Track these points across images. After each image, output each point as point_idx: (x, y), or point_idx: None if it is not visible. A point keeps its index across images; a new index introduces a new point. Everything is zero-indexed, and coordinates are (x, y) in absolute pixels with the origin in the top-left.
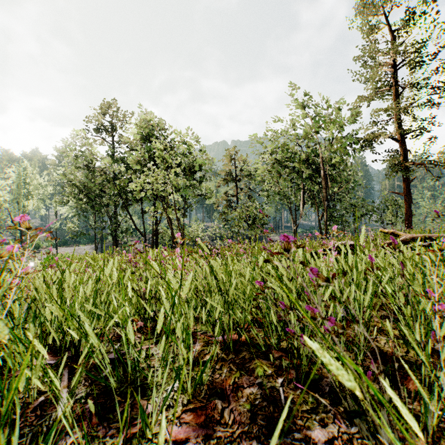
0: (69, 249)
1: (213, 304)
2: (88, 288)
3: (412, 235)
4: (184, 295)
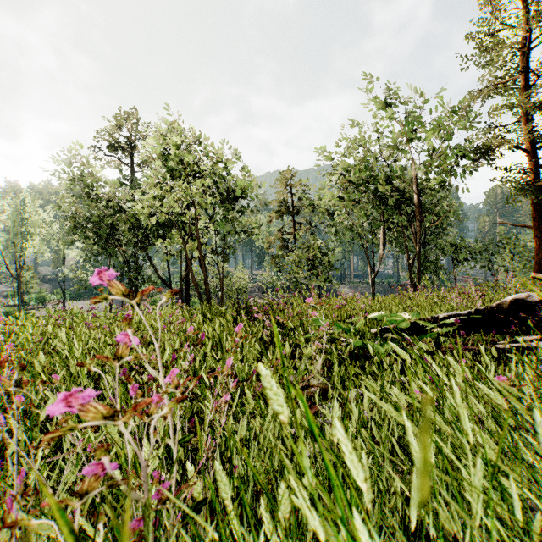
0: (82, 304)
1: None
2: None
3: None
4: None
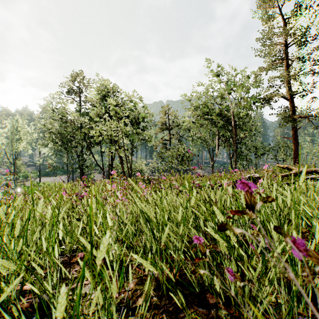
0: (49, 179)
1: (142, 262)
2: (17, 229)
3: (301, 169)
4: (100, 261)
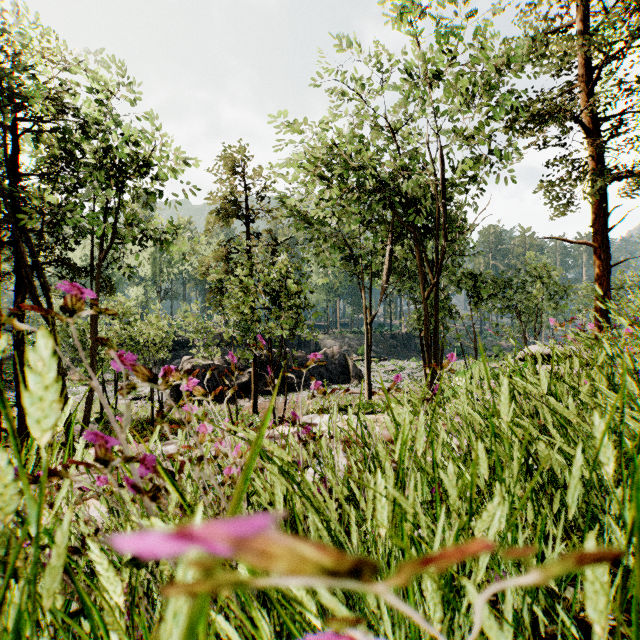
0: None
1: None
2: None
3: None
4: None
